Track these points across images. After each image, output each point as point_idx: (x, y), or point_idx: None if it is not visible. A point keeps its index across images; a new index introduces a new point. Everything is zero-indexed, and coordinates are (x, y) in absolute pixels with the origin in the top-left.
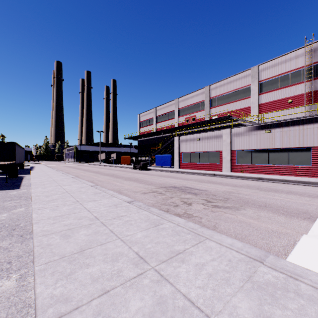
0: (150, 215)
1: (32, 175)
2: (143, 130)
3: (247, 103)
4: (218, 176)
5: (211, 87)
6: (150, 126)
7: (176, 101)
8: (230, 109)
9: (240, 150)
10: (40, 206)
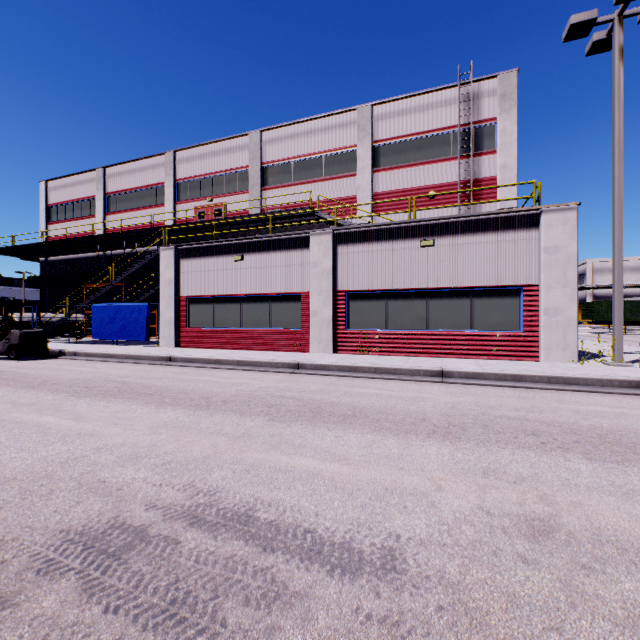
0: None
1: None
2: (60, 232)
3: (349, 188)
4: (312, 369)
5: (267, 137)
6: (87, 222)
7: (168, 157)
8: (312, 196)
9: (357, 292)
10: None
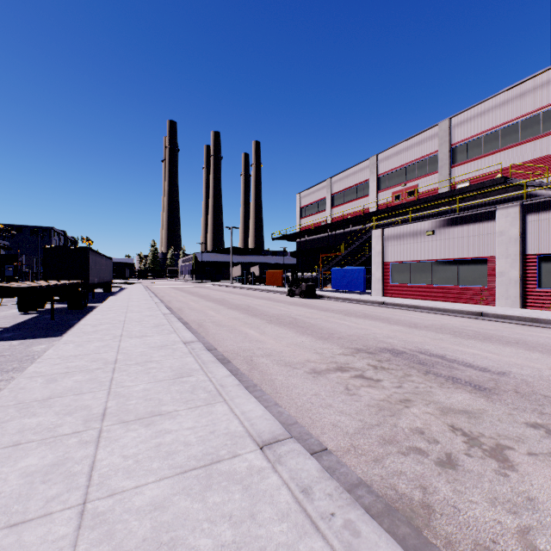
0: None
1: (101, 305)
2: (306, 223)
3: None
4: (493, 318)
5: (455, 122)
6: (320, 215)
7: (372, 160)
8: (504, 163)
9: (549, 255)
10: None
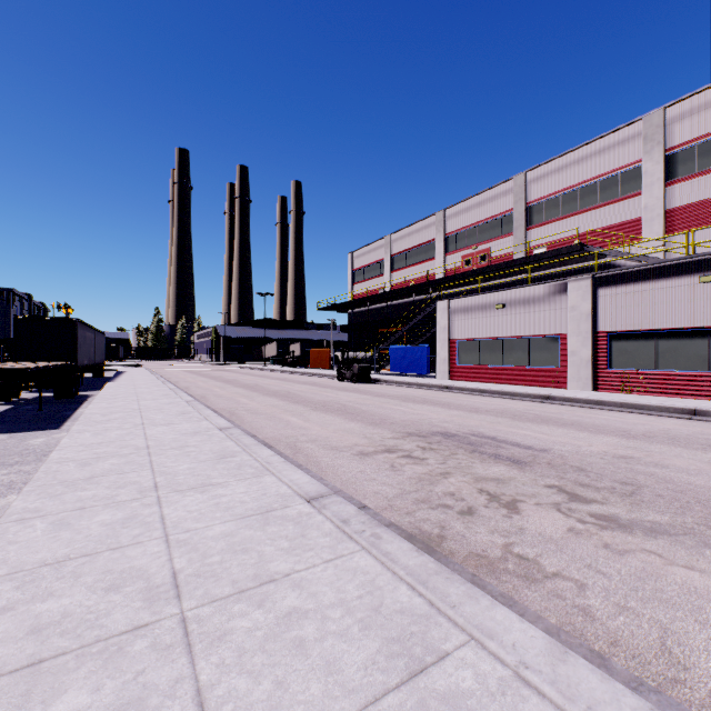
0: (384, 580)
1: (101, 393)
2: (360, 290)
3: (632, 210)
4: (560, 401)
5: (531, 176)
6: (378, 280)
7: (439, 216)
8: (583, 227)
9: (619, 333)
10: (33, 507)
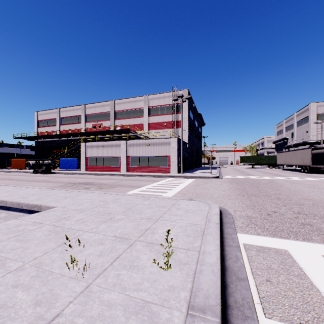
0: (65, 191)
1: None
2: (43, 131)
3: (141, 121)
4: (116, 175)
5: (116, 102)
6: (53, 127)
7: (83, 106)
8: (130, 123)
9: (132, 156)
10: None
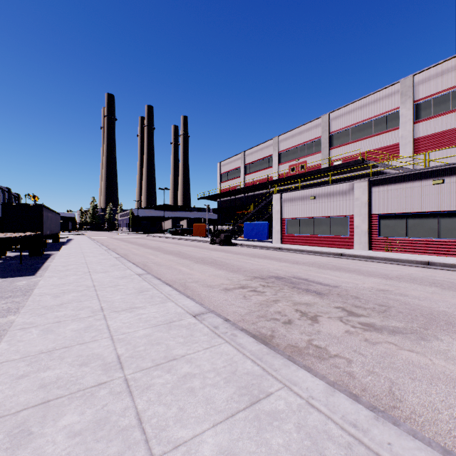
0: (238, 358)
1: (60, 252)
2: (225, 186)
3: (393, 138)
4: (348, 257)
5: (332, 116)
6: (236, 180)
7: (275, 140)
8: (364, 148)
9: (385, 215)
10: (29, 321)
